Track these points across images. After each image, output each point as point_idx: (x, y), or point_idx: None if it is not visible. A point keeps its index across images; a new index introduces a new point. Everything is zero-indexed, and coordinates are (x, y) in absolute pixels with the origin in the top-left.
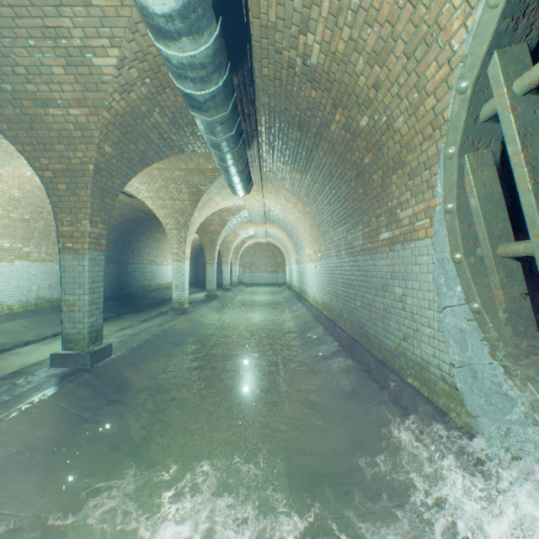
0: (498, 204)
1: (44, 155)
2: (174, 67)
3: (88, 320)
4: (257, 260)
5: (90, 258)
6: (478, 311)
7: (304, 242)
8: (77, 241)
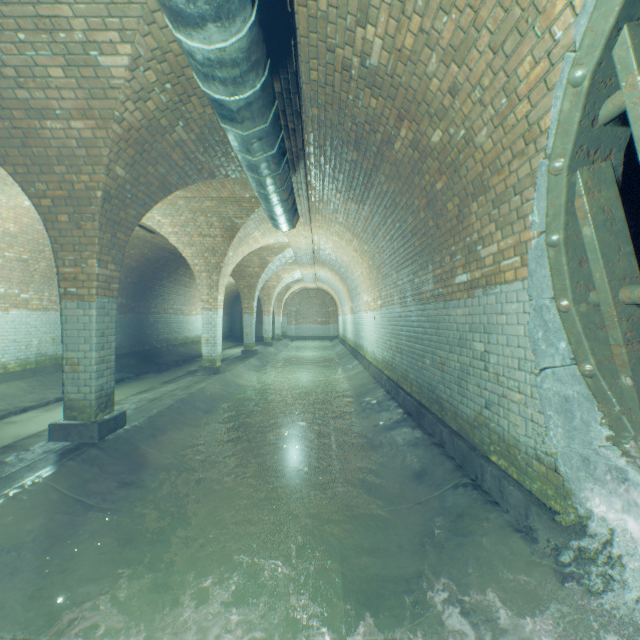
0: (620, 234)
1: (40, 179)
2: (199, 65)
3: (96, 382)
4: (304, 309)
5: (98, 306)
6: (592, 374)
7: (361, 287)
8: (82, 285)
